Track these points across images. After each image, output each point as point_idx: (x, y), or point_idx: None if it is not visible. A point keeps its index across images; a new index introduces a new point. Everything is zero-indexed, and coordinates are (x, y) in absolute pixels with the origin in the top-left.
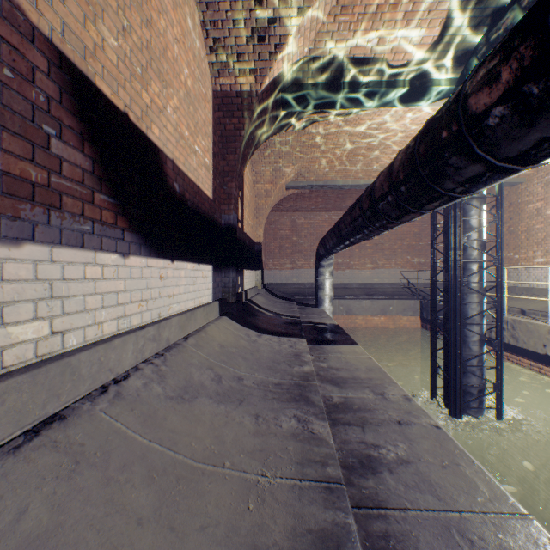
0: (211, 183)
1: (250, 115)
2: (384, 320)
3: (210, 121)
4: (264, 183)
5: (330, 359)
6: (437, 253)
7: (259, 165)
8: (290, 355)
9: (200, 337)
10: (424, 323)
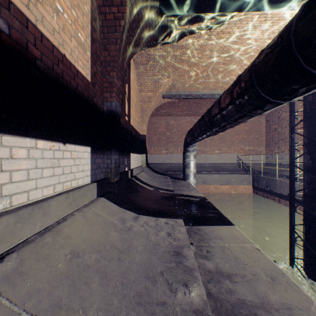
0: (89, 65)
1: (129, 3)
2: (228, 187)
3: (87, 2)
4: (147, 91)
5: (214, 252)
6: (261, 143)
7: (143, 77)
8: (168, 254)
9: (38, 246)
10: (256, 190)
